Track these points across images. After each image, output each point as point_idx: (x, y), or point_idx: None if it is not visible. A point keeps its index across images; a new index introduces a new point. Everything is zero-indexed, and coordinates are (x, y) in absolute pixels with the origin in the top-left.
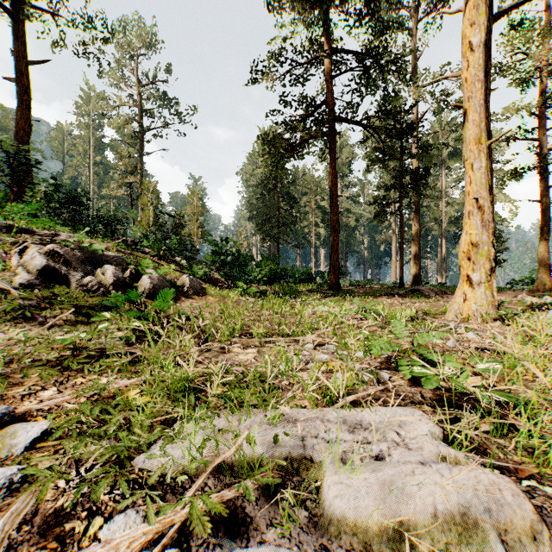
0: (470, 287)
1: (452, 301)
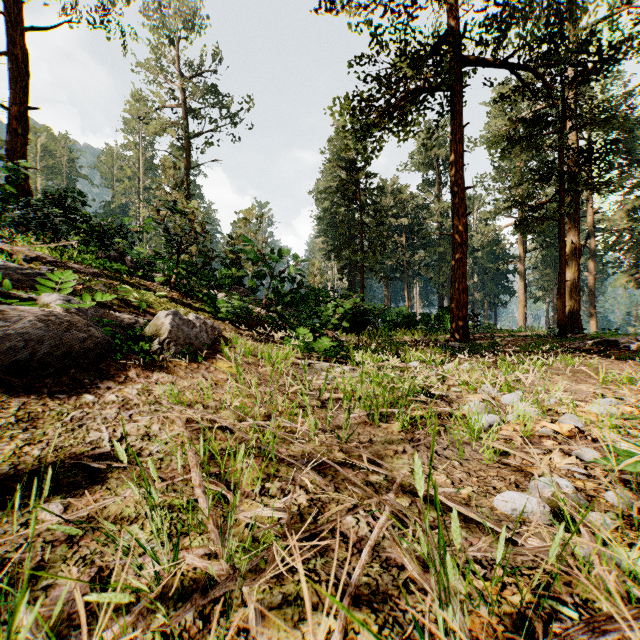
0: None
1: None
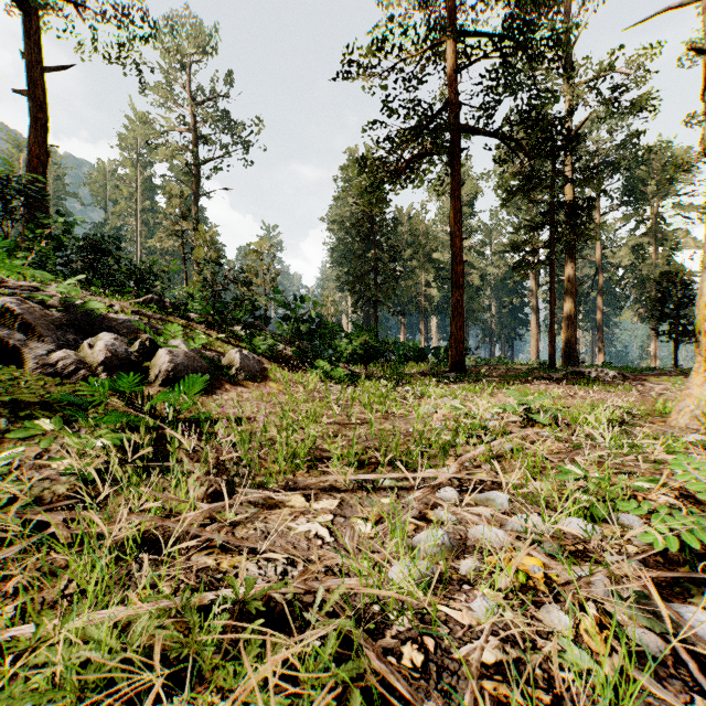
0: None
1: (682, 393)
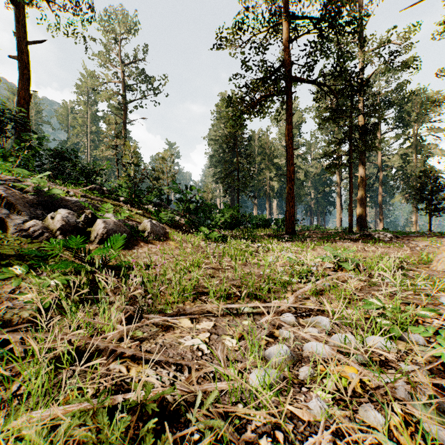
0: None
1: (439, 249)
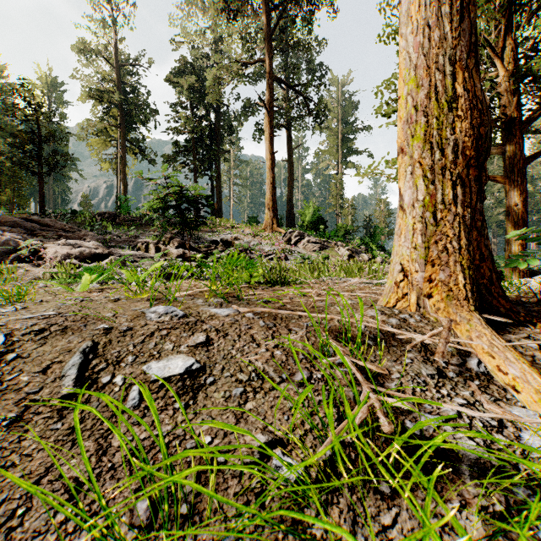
0: None
1: None
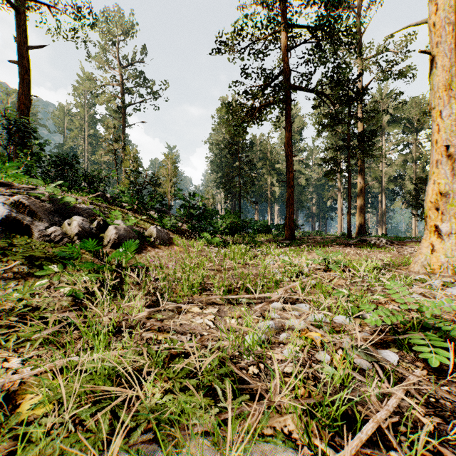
0: (438, 238)
1: (417, 252)
